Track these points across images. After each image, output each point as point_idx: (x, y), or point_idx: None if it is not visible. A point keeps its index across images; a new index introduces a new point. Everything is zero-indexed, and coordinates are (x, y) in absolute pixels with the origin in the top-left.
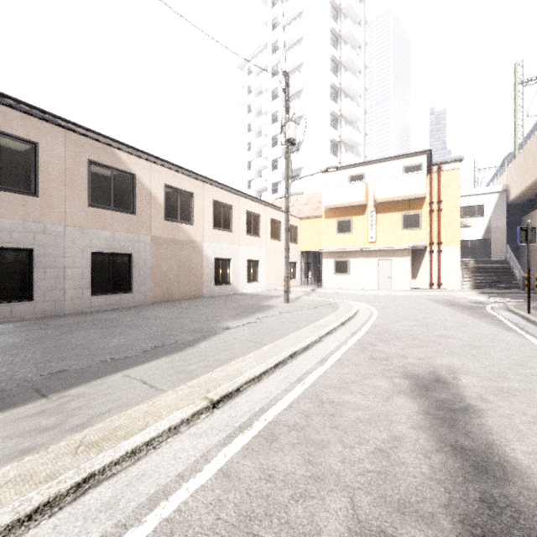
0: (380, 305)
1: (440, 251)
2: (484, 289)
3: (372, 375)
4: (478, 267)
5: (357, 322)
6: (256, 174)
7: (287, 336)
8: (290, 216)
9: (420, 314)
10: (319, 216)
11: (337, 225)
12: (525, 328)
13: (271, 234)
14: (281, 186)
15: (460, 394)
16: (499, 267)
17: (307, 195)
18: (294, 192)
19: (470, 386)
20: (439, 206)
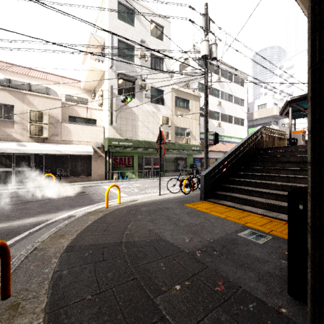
0: None
1: None
2: None
3: None
4: None
5: None
6: None
7: None
8: None
9: None
10: None
11: None
12: None
13: None
14: None
15: None
16: None
17: None
18: None
19: None
20: None
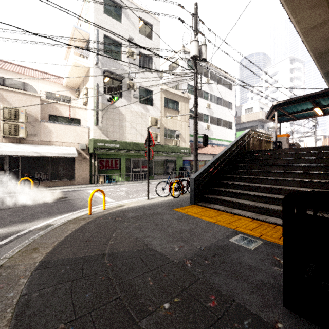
0: None
1: None
2: None
3: None
4: None
5: None
6: None
7: None
8: None
9: None
10: None
11: None
12: None
13: None
14: None
15: None
16: None
17: None
18: None
19: None
20: None
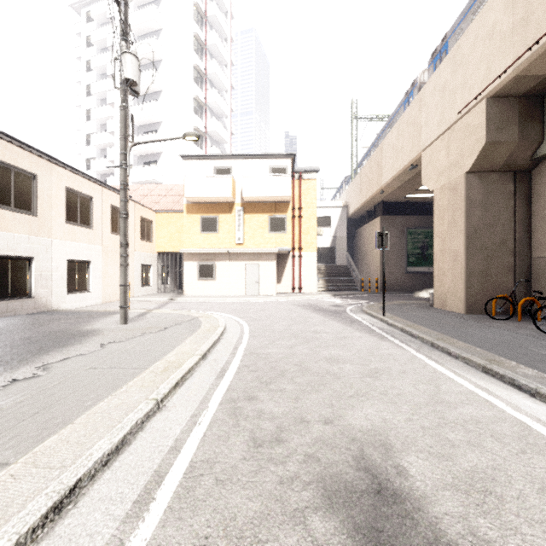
0: (251, 316)
1: (301, 256)
2: (334, 292)
3: (264, 520)
4: (328, 271)
5: (224, 348)
6: (99, 152)
7: (86, 411)
8: (142, 207)
9: (295, 325)
10: (180, 211)
11: (202, 222)
12: (393, 334)
13: (112, 226)
14: (133, 171)
15: (441, 539)
16: (343, 271)
17: (166, 185)
18: (150, 181)
19: (432, 490)
20: (300, 213)
